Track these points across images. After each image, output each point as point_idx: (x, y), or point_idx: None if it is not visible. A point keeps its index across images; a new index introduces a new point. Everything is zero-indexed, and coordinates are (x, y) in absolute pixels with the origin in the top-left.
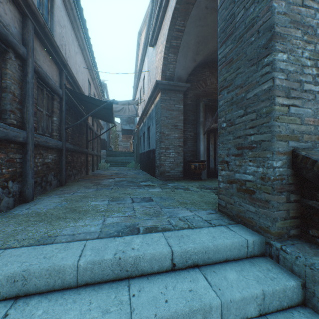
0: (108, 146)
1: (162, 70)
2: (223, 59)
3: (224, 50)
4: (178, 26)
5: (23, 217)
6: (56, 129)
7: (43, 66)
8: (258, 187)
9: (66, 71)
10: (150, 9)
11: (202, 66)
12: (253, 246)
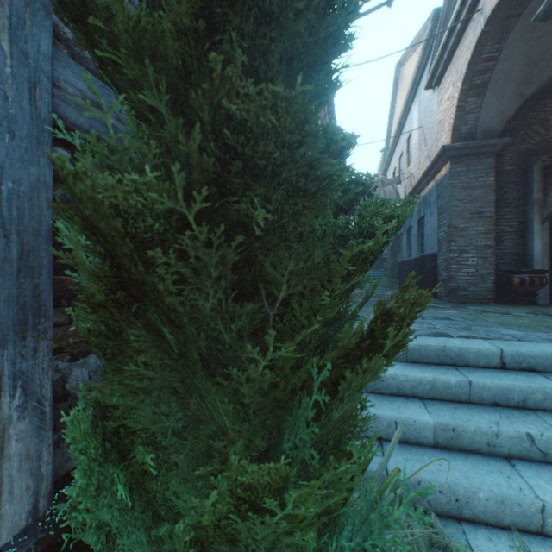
0: None
1: (453, 126)
2: None
3: None
4: (487, 54)
5: None
6: None
7: None
8: None
9: None
10: (428, 32)
11: (537, 97)
12: None
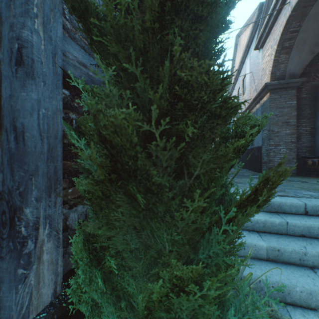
0: None
1: (271, 71)
2: None
3: None
4: (292, 29)
5: None
6: None
7: None
8: None
9: None
10: (256, 16)
11: None
12: None
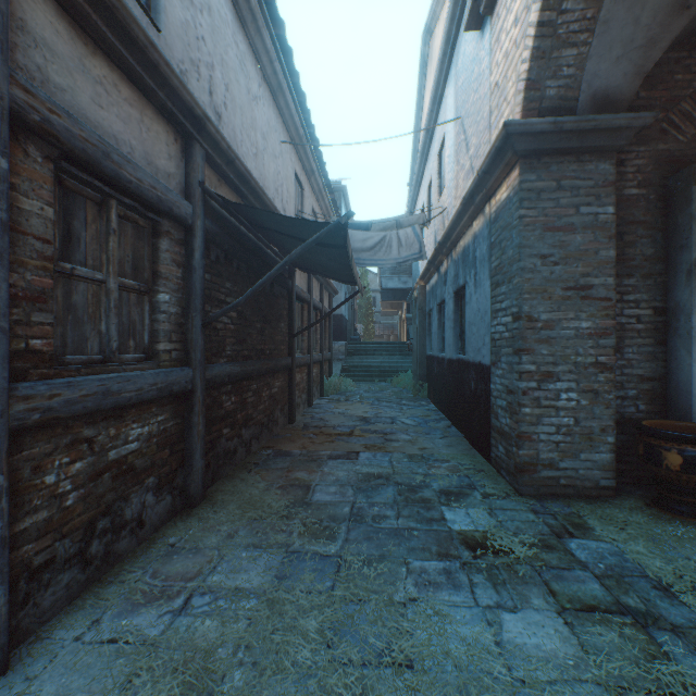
0: (350, 330)
1: (529, 78)
2: None
3: None
4: None
5: None
6: (168, 330)
7: (93, 115)
8: None
9: (207, 141)
10: None
11: (691, 41)
12: None
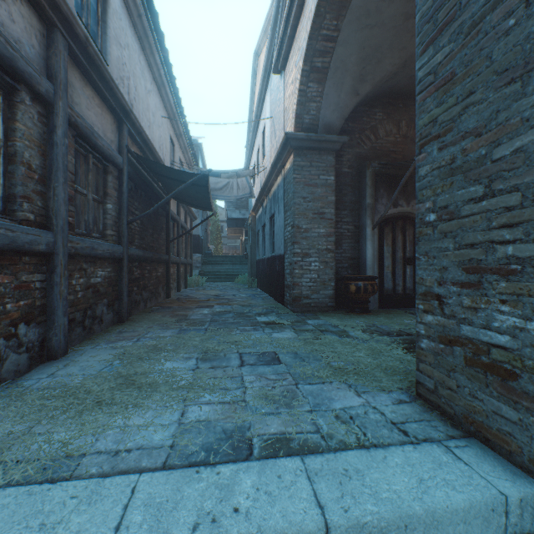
0: (204, 247)
1: (297, 113)
2: (428, 77)
3: (430, 59)
4: (327, 31)
5: (36, 397)
6: (112, 224)
7: (86, 114)
8: (529, 367)
9: (129, 122)
10: (275, 7)
11: (370, 103)
12: (521, 512)
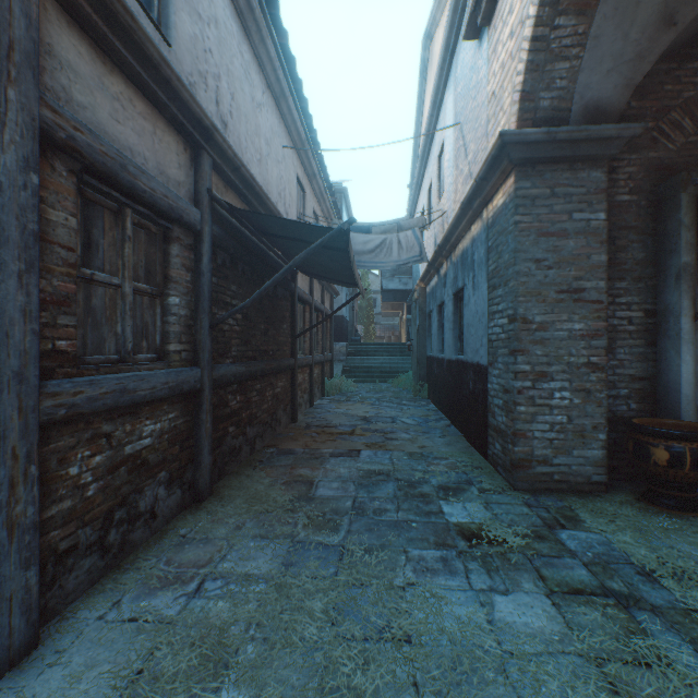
0: (350, 331)
1: (524, 89)
2: None
3: None
4: None
5: None
6: (178, 331)
7: (111, 130)
8: None
9: (215, 149)
10: None
11: (680, 53)
12: None
